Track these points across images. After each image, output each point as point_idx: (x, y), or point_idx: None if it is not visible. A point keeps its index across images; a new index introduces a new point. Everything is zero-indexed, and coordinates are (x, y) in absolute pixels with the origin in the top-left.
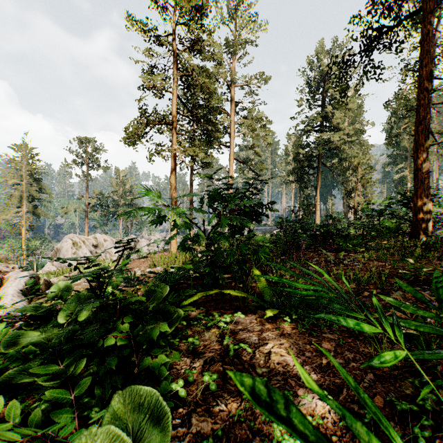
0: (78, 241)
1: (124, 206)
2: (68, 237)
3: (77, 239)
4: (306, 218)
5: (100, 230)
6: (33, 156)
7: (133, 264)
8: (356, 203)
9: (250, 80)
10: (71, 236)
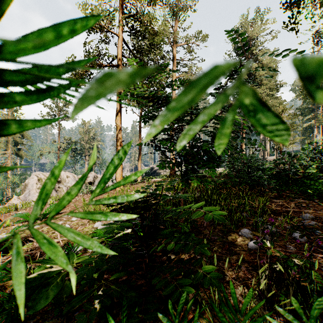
0: (43, 178)
1: (89, 149)
2: (34, 174)
3: (42, 175)
4: (254, 156)
5: (70, 168)
6: (17, 110)
7: (71, 205)
8: (281, 145)
9: (189, 40)
10: (37, 173)
